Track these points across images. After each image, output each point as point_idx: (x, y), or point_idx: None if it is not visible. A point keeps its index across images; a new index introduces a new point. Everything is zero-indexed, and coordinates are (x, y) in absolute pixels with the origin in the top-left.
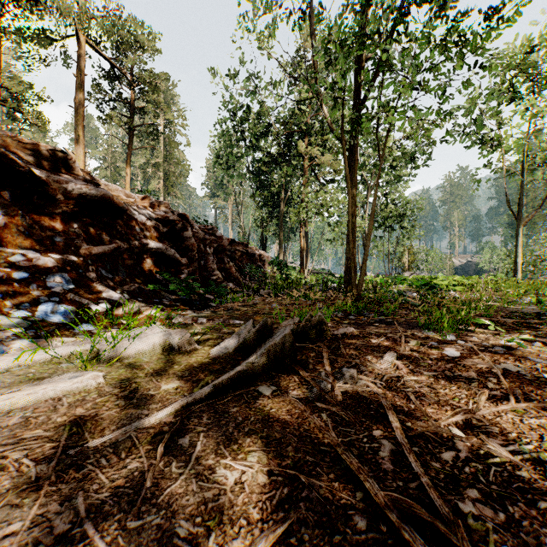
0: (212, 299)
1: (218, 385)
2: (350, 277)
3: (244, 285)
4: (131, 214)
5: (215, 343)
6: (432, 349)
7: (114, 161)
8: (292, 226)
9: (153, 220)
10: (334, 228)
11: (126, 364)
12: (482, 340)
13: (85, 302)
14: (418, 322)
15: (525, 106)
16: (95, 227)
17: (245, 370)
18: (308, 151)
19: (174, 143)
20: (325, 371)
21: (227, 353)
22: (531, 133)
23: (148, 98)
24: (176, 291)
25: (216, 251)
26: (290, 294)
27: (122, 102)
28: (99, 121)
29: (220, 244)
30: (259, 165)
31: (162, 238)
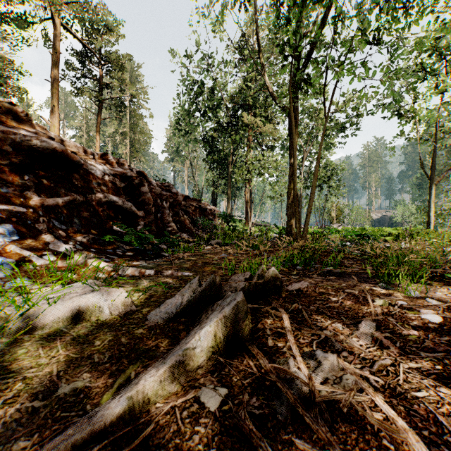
0: (164, 249)
1: (136, 395)
2: (291, 228)
3: (196, 236)
4: (87, 169)
5: (157, 302)
6: (406, 311)
7: (88, 130)
8: (238, 184)
9: (111, 175)
10: (274, 187)
11: (35, 338)
12: (449, 297)
13: (26, 255)
14: (366, 273)
15: (439, 81)
16: (49, 180)
17: (182, 360)
18: (252, 121)
19: (139, 115)
20: (290, 352)
21: (167, 319)
22: (444, 105)
23: (115, 75)
24: (131, 242)
25: (172, 206)
26: (237, 244)
27: (93, 78)
28: (73, 94)
29: (175, 199)
30: (210, 133)
31: (120, 192)
